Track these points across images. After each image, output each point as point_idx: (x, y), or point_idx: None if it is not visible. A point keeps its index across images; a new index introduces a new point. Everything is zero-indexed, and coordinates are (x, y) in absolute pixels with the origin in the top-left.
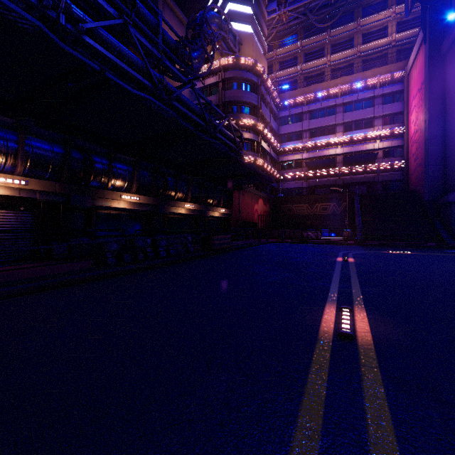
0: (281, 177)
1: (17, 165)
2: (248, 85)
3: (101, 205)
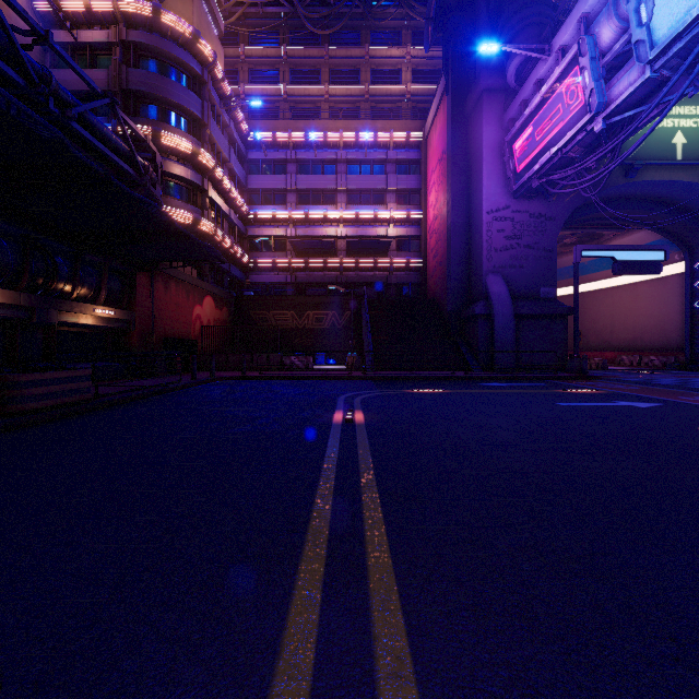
0: (252, 263)
1: None
2: (182, 74)
3: None
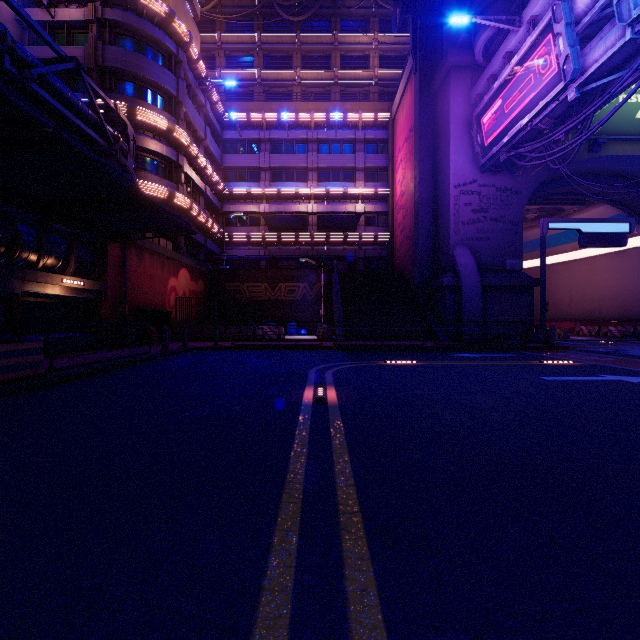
0: (227, 237)
1: None
2: (158, 53)
3: None
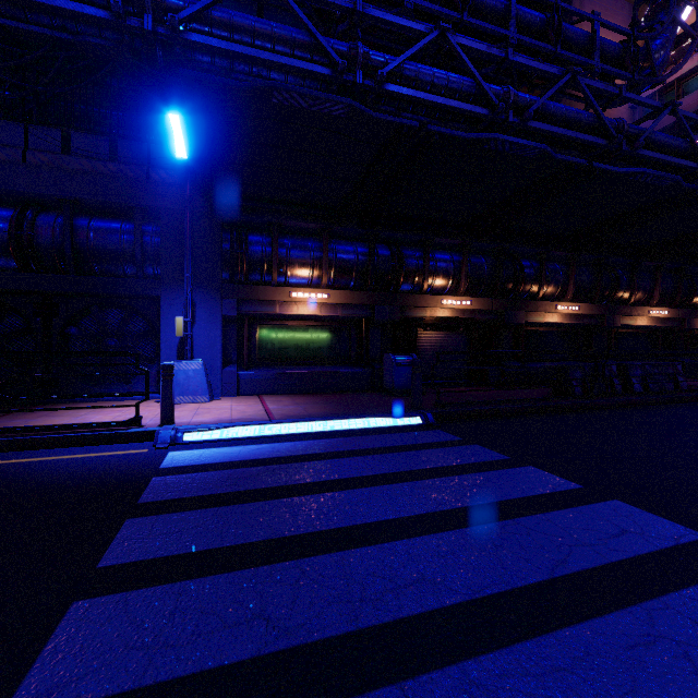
0: None
1: (460, 285)
2: None
3: (532, 320)
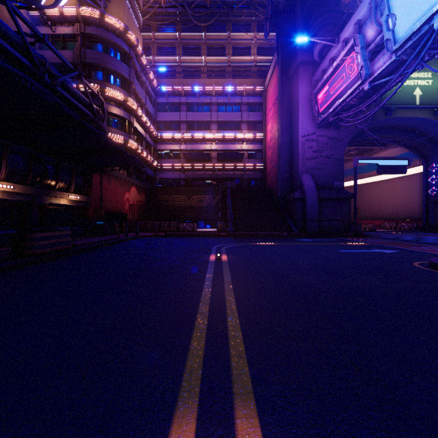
0: (159, 166)
1: None
2: (118, 52)
3: None
